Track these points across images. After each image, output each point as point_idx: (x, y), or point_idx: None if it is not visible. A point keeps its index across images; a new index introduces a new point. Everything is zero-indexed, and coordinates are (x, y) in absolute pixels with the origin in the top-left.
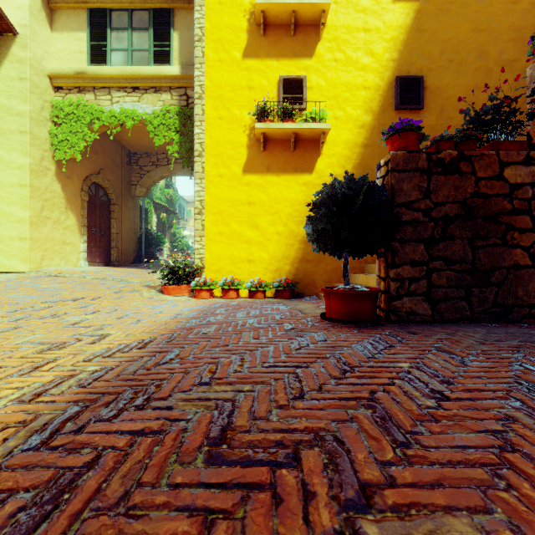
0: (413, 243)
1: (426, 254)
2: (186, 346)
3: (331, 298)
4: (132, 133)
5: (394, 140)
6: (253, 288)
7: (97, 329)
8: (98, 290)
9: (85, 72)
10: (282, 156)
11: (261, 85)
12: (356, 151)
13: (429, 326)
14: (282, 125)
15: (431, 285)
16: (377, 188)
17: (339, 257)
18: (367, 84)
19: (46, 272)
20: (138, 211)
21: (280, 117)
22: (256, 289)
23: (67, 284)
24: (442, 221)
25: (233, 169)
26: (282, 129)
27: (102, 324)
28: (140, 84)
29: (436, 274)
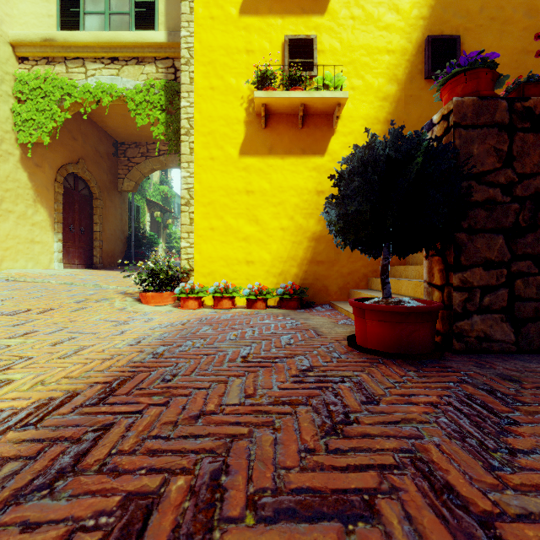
0: (487, 234)
1: (507, 251)
2: (117, 420)
3: (367, 316)
4: (117, 118)
5: (455, 83)
6: (252, 296)
7: (0, 369)
8: (55, 299)
9: (54, 38)
10: (288, 135)
11: (262, 48)
12: (378, 129)
13: (517, 360)
14: (288, 94)
15: (515, 297)
16: (441, 147)
17: (375, 256)
18: (391, 46)
19: (3, 276)
20: (126, 208)
21: (285, 86)
22: (255, 297)
23: (21, 291)
24: (531, 202)
25: (228, 150)
26: (287, 99)
27: (18, 357)
28: (120, 53)
29: (522, 281)
